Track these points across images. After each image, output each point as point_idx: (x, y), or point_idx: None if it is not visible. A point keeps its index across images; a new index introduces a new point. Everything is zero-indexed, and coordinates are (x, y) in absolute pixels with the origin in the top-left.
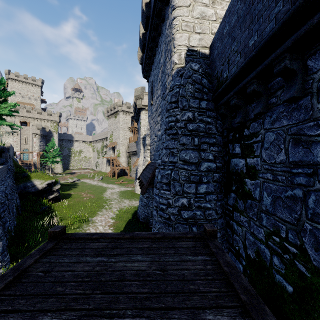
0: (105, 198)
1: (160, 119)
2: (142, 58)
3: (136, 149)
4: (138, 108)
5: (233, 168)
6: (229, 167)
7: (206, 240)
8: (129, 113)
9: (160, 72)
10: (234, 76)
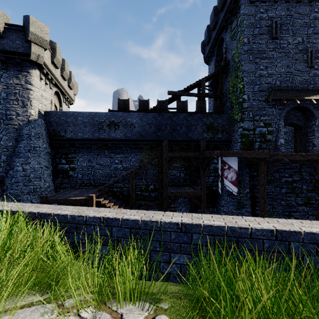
0: None
1: None
2: None
3: None
4: None
5: (60, 168)
6: (56, 168)
7: (75, 188)
8: None
9: None
10: (71, 139)
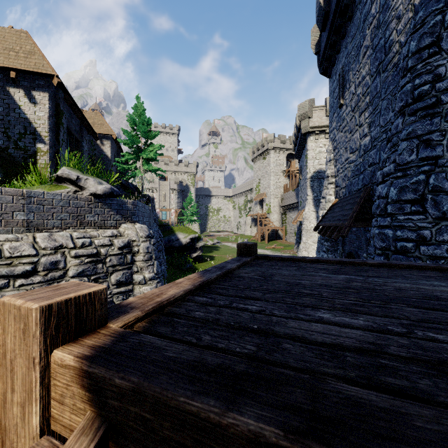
0: None
1: (367, 115)
2: (318, 43)
3: (295, 200)
4: (304, 133)
5: None
6: None
7: None
8: (284, 150)
9: (369, 33)
10: None
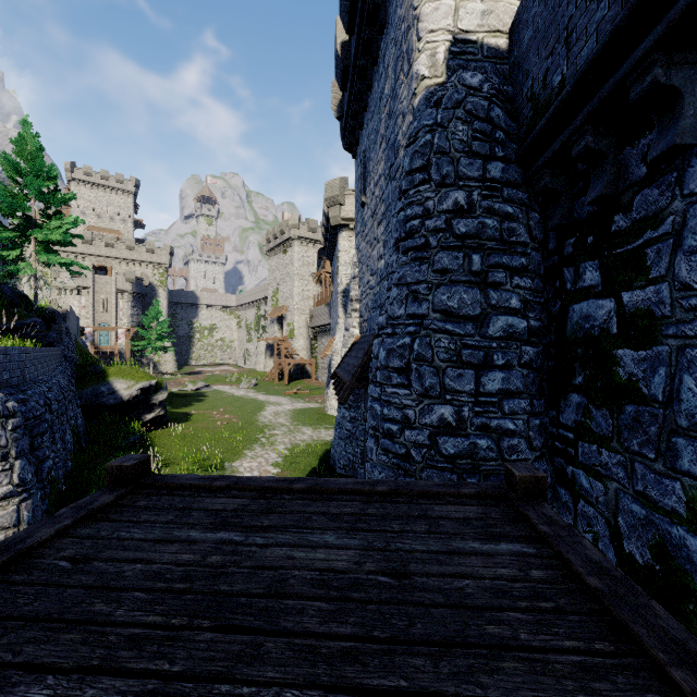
0: (262, 423)
1: (383, 231)
2: (341, 104)
3: (328, 320)
4: (333, 226)
5: (578, 329)
6: (563, 327)
7: (517, 504)
8: (314, 243)
9: (384, 119)
10: (589, 65)
